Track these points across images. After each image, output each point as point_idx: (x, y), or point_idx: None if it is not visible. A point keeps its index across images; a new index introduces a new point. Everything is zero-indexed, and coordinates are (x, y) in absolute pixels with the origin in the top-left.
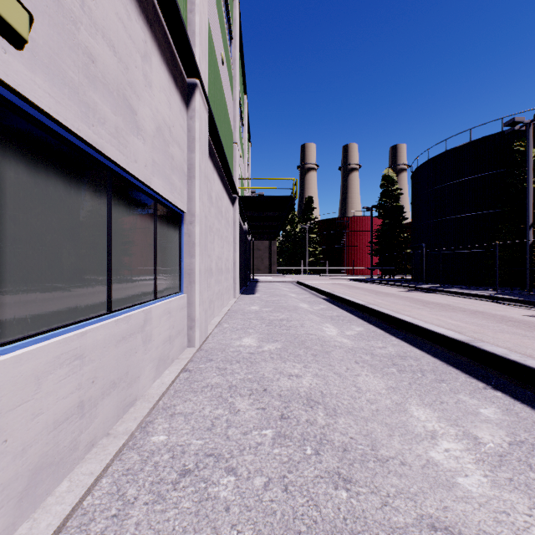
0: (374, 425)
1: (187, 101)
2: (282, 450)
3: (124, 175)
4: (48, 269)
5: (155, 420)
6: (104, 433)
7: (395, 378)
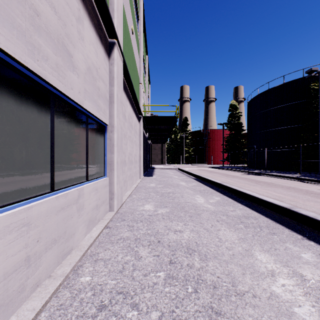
0: (232, 266)
1: (109, 53)
2: (171, 288)
3: (64, 98)
4: (1, 162)
5: (84, 264)
6: (47, 276)
7: (243, 231)
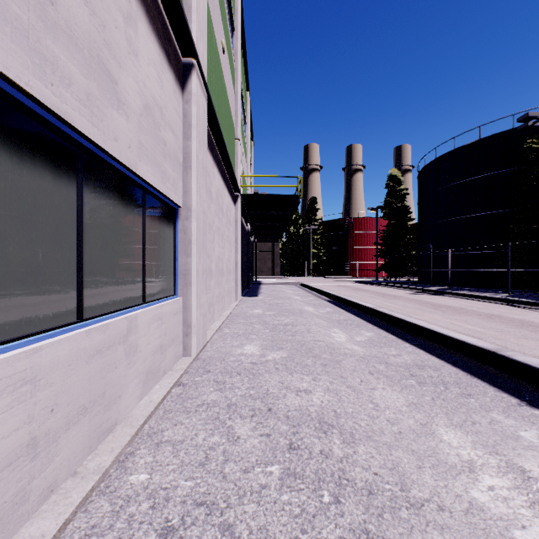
0: (400, 454)
1: (183, 83)
2: (292, 496)
3: (101, 156)
4: None
5: (136, 450)
6: (70, 472)
7: (416, 392)
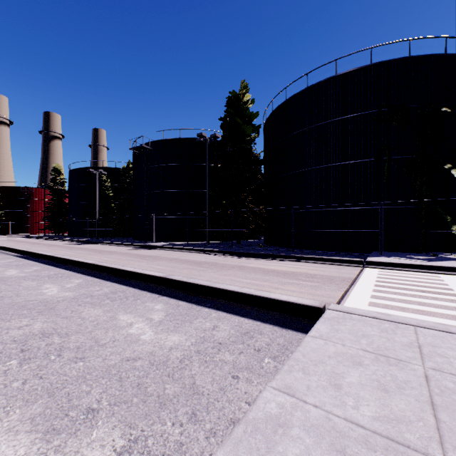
0: None
1: None
2: None
3: None
4: None
5: None
6: None
7: None
